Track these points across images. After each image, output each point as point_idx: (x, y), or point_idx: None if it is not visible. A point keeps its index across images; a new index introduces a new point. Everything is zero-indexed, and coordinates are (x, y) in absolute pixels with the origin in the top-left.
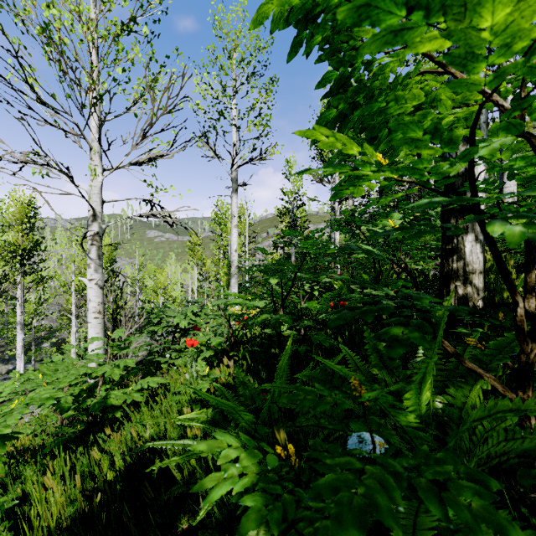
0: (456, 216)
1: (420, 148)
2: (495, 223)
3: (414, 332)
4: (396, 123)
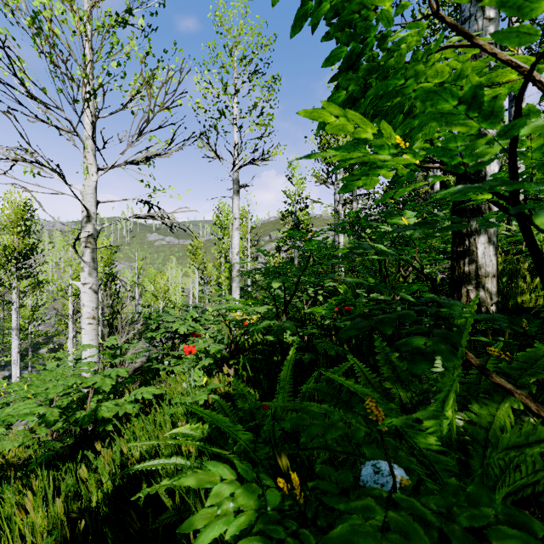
0: (467, 217)
1: (451, 125)
2: (543, 213)
3: (440, 345)
4: (425, 89)
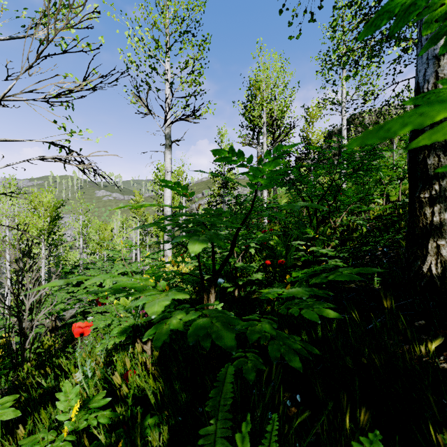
0: (438, 155)
1: None
2: None
3: None
4: None
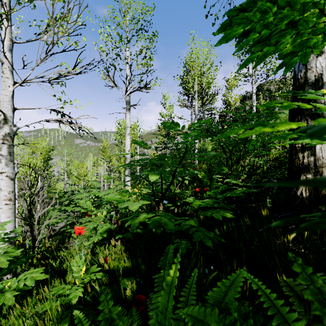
0: (307, 119)
1: None
2: None
3: None
4: None
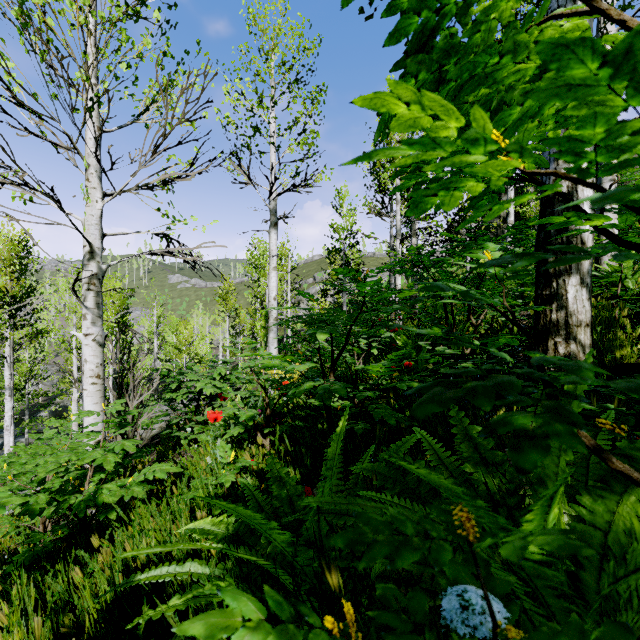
0: (555, 253)
1: (580, 105)
2: None
3: (555, 425)
4: (552, 42)
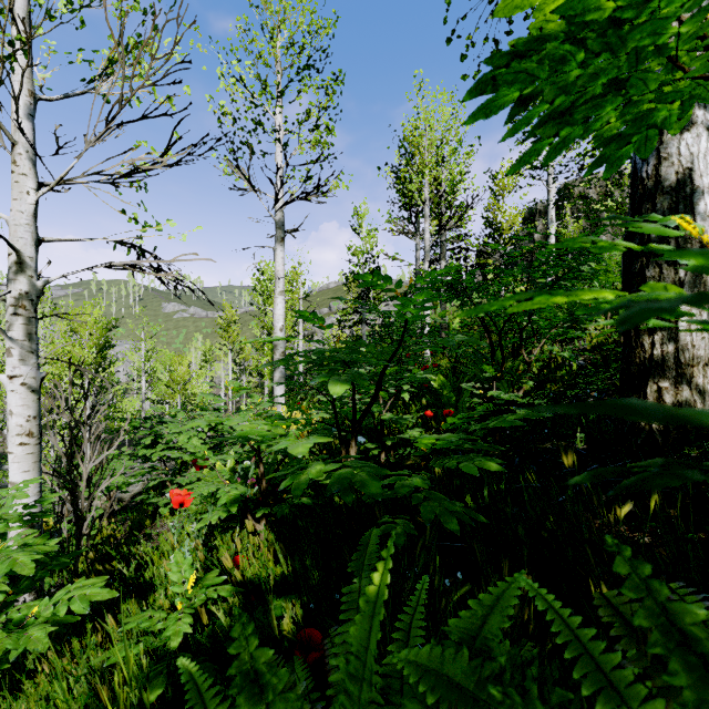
0: (660, 265)
1: None
2: None
3: None
4: None
